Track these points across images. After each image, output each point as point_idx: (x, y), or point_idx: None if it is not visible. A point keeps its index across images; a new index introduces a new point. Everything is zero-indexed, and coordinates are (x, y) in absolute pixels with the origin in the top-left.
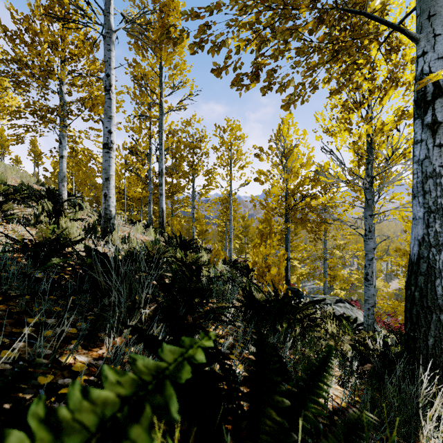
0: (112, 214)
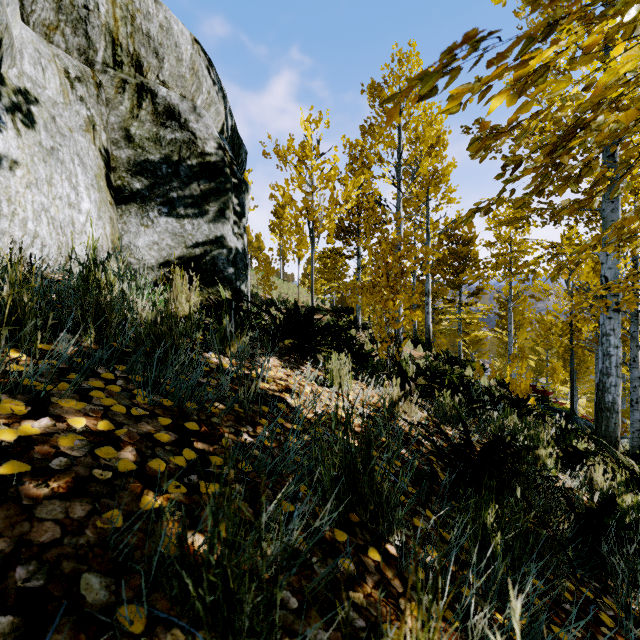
0: (401, 339)
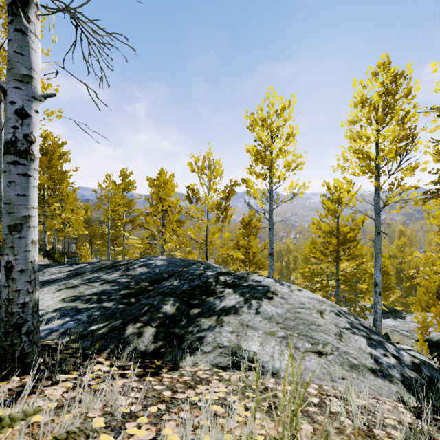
0: None
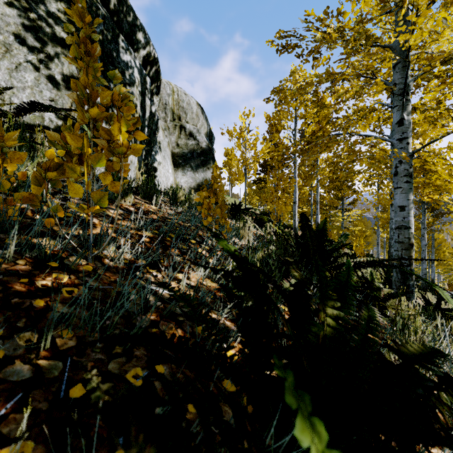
0: (296, 227)
